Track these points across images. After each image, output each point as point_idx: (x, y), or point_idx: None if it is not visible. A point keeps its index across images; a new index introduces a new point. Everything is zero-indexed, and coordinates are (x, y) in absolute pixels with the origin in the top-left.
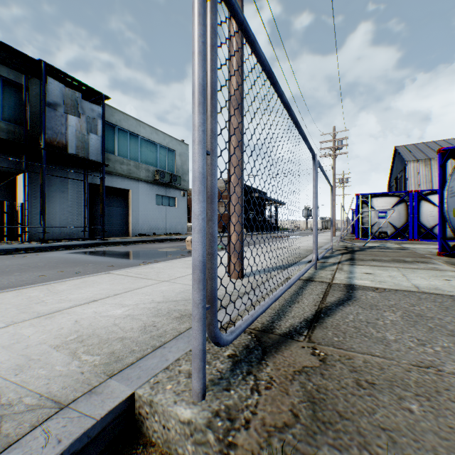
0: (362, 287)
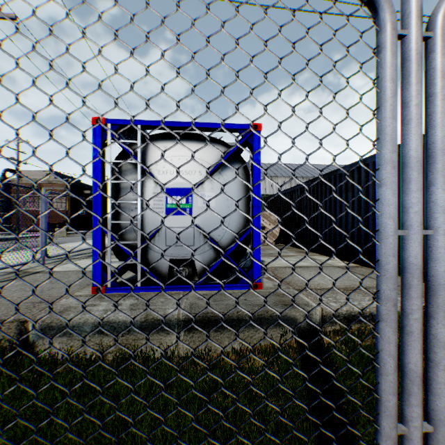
0: (45, 272)
